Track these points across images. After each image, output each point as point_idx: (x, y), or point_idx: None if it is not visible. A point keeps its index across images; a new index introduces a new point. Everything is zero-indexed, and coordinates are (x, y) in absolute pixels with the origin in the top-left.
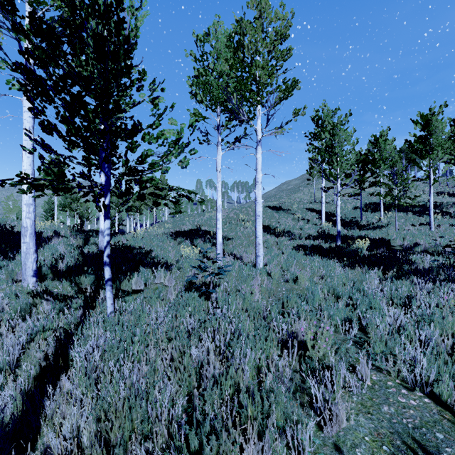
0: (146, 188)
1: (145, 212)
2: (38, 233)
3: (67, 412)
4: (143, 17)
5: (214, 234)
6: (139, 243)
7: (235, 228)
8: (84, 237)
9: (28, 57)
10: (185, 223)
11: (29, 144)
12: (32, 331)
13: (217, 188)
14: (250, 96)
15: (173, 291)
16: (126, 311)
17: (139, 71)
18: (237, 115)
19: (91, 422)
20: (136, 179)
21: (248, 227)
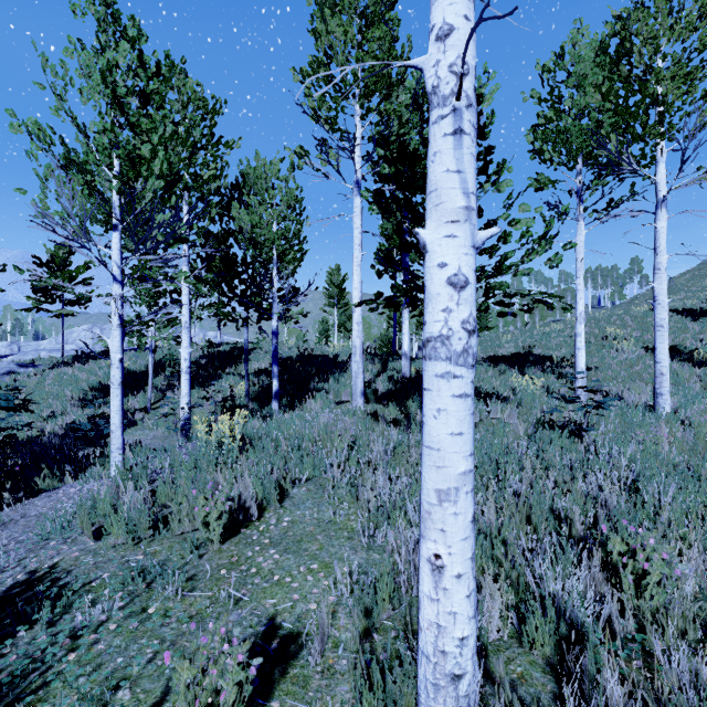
0: (493, 296)
1: None
2: (334, 356)
3: None
4: (493, 93)
5: (559, 361)
6: None
7: (598, 351)
8: (381, 362)
9: (410, 189)
10: (502, 344)
11: (359, 261)
12: (391, 442)
13: (577, 285)
14: (645, 132)
15: (519, 429)
16: None
17: (497, 164)
18: (615, 167)
19: (510, 498)
20: None
21: (626, 349)
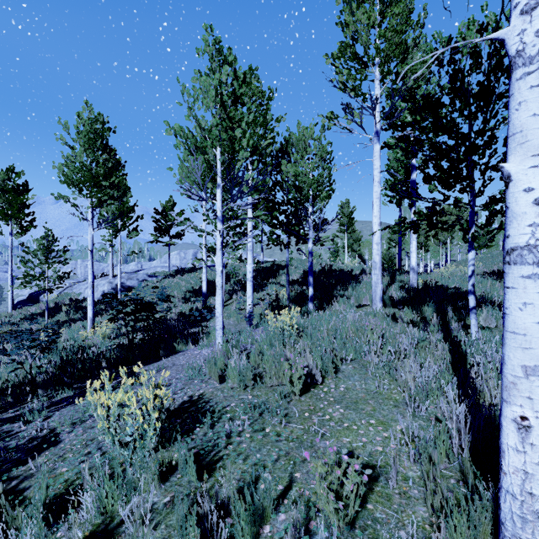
0: None
1: (429, 249)
2: (349, 271)
3: (499, 391)
4: None
5: None
6: (451, 283)
7: None
8: (389, 275)
9: (437, 132)
10: None
11: (378, 195)
12: (414, 338)
13: None
14: None
15: None
16: (494, 341)
17: None
18: None
19: None
20: (488, 208)
21: None
